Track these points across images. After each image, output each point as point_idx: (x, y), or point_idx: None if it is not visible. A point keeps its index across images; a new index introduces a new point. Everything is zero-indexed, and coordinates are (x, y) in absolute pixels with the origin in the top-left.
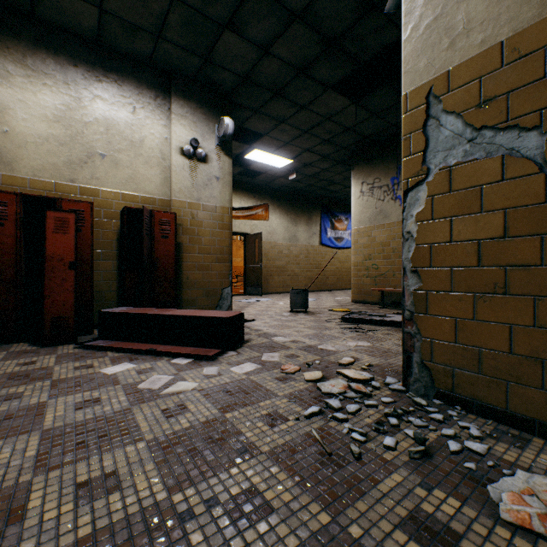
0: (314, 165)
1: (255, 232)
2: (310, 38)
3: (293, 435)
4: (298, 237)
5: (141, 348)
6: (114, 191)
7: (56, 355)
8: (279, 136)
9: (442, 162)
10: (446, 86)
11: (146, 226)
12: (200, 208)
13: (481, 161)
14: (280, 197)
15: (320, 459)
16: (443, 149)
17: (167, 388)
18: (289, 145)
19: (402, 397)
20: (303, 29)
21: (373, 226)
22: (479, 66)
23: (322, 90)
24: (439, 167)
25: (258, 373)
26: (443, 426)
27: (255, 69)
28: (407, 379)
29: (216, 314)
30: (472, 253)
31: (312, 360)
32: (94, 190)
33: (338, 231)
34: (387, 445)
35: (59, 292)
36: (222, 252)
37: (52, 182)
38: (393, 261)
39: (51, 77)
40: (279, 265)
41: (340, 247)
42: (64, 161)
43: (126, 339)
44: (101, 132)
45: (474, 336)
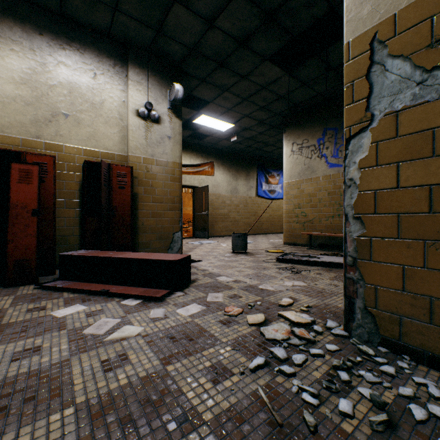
0: (251, 129)
1: (202, 186)
2: (250, 11)
3: (238, 395)
4: (238, 189)
5: (95, 289)
6: (77, 146)
7: (15, 297)
8: (222, 103)
9: (388, 107)
10: (392, 30)
11: (104, 178)
12: (154, 162)
13: (433, 103)
14: (224, 157)
15: (271, 432)
16: (389, 94)
17: (112, 333)
18: (231, 111)
19: (346, 344)
20: (244, 3)
21: (302, 179)
22: (431, 4)
23: (260, 61)
24: (385, 113)
25: (203, 316)
26: (396, 381)
27: (201, 41)
28: (349, 325)
29: (165, 257)
30: (422, 199)
31: (253, 300)
32: (58, 145)
33: (271, 185)
34: (344, 412)
35: (22, 237)
36: (173, 201)
37: (19, 138)
38: (319, 210)
39: (18, 43)
40: (223, 213)
41: (273, 198)
42: (30, 120)
43: (84, 280)
44: (64, 95)
45: (425, 284)
